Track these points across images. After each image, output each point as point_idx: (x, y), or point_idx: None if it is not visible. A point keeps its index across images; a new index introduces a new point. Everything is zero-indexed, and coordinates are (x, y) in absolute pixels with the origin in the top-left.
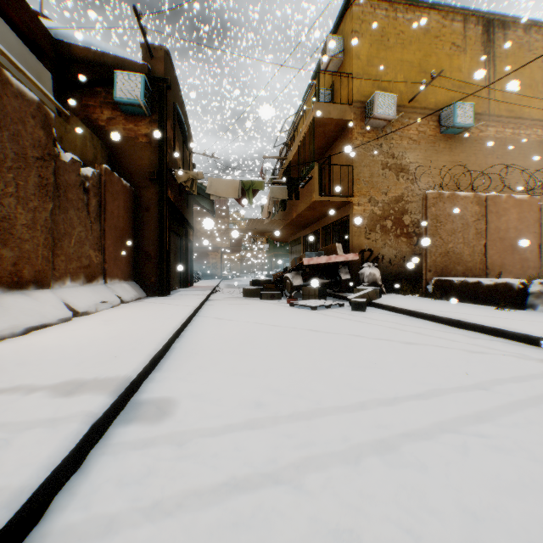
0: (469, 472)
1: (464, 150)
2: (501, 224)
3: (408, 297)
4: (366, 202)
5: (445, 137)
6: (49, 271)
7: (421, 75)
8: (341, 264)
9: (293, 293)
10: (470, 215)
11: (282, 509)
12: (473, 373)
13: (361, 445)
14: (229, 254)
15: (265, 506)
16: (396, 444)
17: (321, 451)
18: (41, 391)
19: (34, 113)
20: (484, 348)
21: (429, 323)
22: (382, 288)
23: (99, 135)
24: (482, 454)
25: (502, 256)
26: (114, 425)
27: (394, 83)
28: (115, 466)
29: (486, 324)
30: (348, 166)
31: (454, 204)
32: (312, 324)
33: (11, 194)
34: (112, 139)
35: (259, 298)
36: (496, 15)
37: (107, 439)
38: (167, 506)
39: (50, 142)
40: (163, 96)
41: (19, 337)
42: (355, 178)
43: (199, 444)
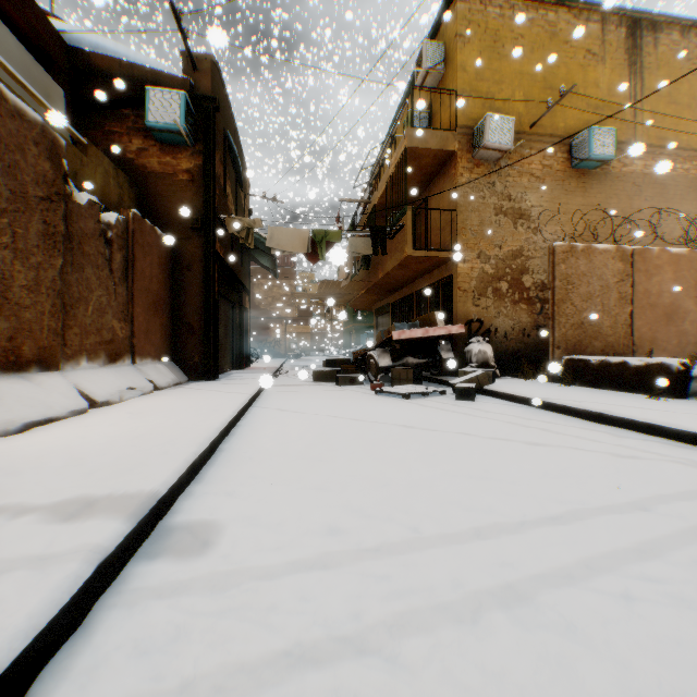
0: (637, 636)
1: (602, 190)
2: (652, 286)
3: (530, 382)
4: (475, 258)
5: (577, 172)
6: (58, 347)
7: (546, 93)
8: (442, 338)
9: (380, 376)
10: (611, 275)
11: (368, 696)
12: (626, 487)
13: (479, 594)
14: (296, 326)
15: (343, 690)
16: (529, 591)
17: (422, 603)
18: (32, 514)
19: (37, 138)
20: (638, 451)
21: (560, 417)
22: (495, 369)
23: (127, 171)
24: (653, 608)
25: (653, 328)
26: (133, 561)
27: (511, 103)
28: (130, 624)
29: (638, 418)
30: (450, 211)
31: (590, 259)
32: (405, 418)
33: (6, 246)
34: (143, 176)
35: (334, 383)
36: (645, 14)
37: (122, 583)
38: (201, 690)
39: (59, 177)
40: (209, 120)
41: (14, 435)
42: (460, 227)
43: (251, 590)
